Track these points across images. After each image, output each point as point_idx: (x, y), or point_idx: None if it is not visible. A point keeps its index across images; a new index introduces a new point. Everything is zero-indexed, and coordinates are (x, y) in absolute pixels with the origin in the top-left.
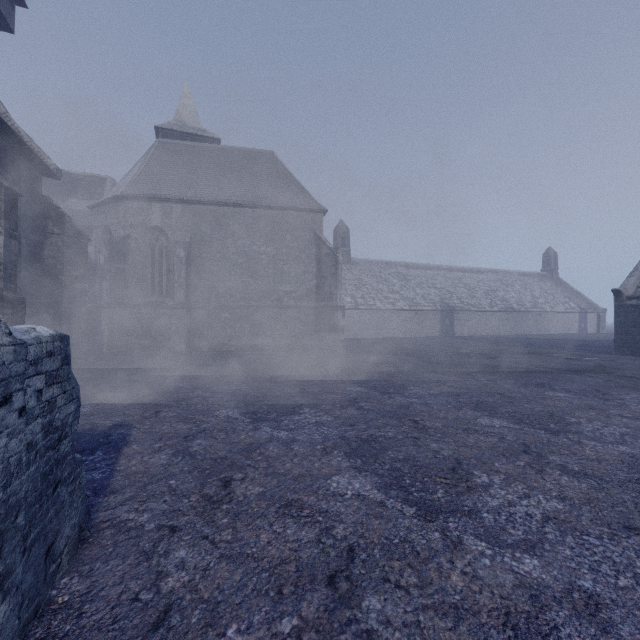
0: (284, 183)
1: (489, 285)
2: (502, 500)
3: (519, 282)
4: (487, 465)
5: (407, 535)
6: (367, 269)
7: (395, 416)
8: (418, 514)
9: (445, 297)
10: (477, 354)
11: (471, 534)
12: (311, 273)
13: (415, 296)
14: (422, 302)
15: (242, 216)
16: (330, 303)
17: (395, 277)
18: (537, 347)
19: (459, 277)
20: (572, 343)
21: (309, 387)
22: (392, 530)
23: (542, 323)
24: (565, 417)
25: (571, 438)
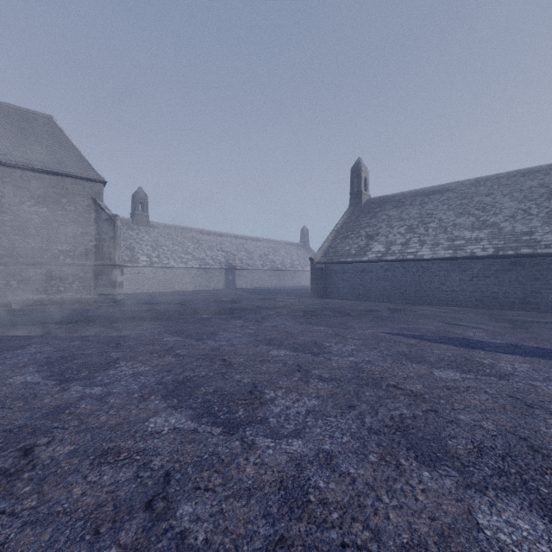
0: (62, 149)
1: (263, 250)
2: (119, 371)
3: (284, 249)
4: (134, 358)
5: (38, 392)
6: (165, 232)
7: (107, 342)
8: (57, 383)
9: (230, 258)
10: (229, 301)
11: (80, 385)
12: (90, 235)
13: (205, 257)
14: (211, 262)
15: (8, 175)
16: (109, 262)
17: (190, 241)
18: (276, 295)
19: (242, 243)
20: (302, 291)
21: (55, 331)
22: (30, 391)
23: (296, 278)
24: (219, 332)
25: (204, 341)
